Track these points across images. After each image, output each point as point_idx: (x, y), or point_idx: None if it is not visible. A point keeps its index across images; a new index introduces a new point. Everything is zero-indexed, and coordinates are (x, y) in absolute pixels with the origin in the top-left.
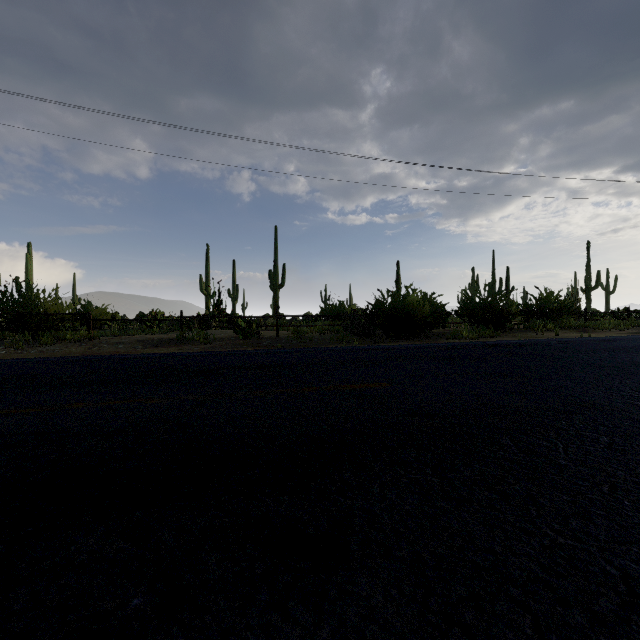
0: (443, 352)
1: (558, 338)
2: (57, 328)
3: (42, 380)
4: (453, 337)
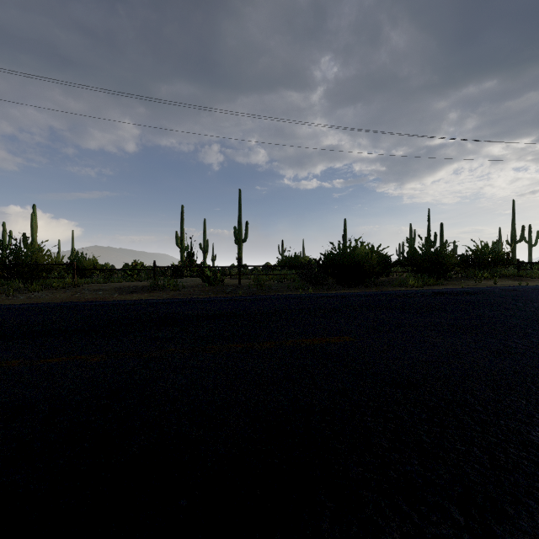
0: (396, 300)
1: (499, 286)
2: (46, 276)
3: (3, 329)
4: (400, 285)
